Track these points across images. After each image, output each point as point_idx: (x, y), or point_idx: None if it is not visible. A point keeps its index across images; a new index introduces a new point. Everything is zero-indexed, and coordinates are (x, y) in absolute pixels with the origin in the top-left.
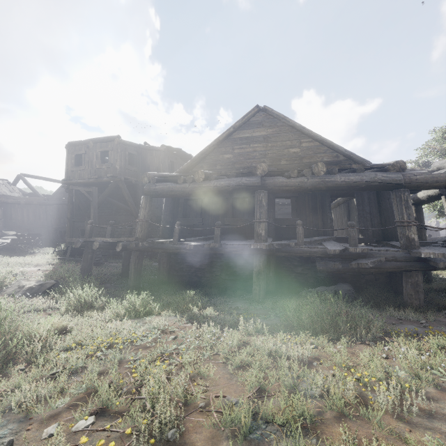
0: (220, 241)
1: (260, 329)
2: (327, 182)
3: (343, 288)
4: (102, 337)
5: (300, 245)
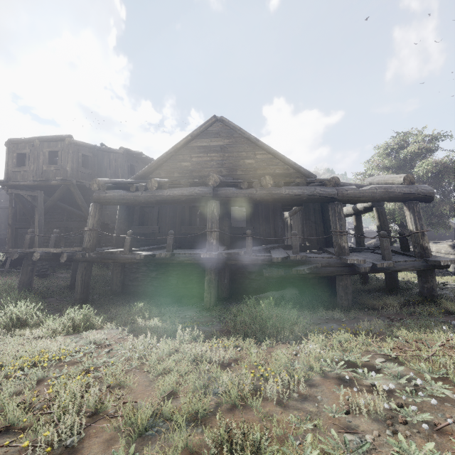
0: (173, 250)
1: (197, 337)
2: (273, 194)
3: (290, 292)
4: (27, 356)
5: (249, 253)
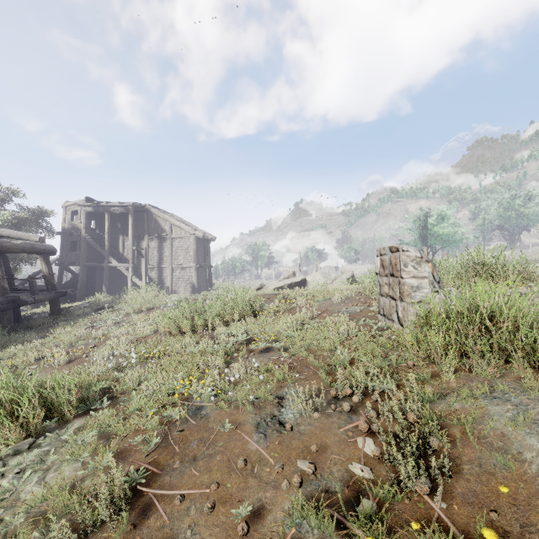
0: None
1: None
2: None
3: None
4: None
5: None
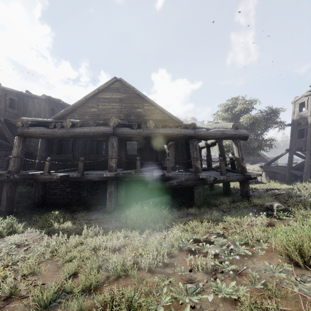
0: (83, 172)
1: (98, 232)
2: (154, 133)
3: (166, 198)
4: None
5: (138, 173)
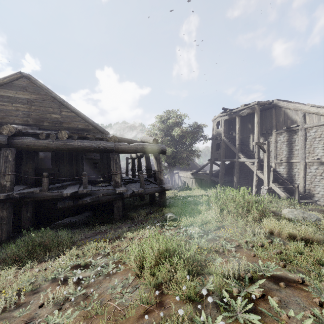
0: None
1: None
2: (68, 145)
3: (85, 215)
4: None
5: (45, 191)
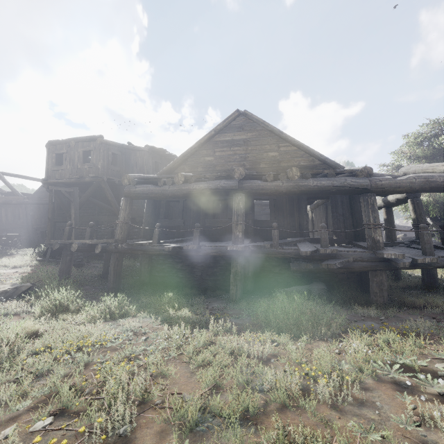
0: (199, 243)
1: (229, 329)
2: (300, 186)
3: (317, 287)
4: (73, 340)
5: (275, 247)
